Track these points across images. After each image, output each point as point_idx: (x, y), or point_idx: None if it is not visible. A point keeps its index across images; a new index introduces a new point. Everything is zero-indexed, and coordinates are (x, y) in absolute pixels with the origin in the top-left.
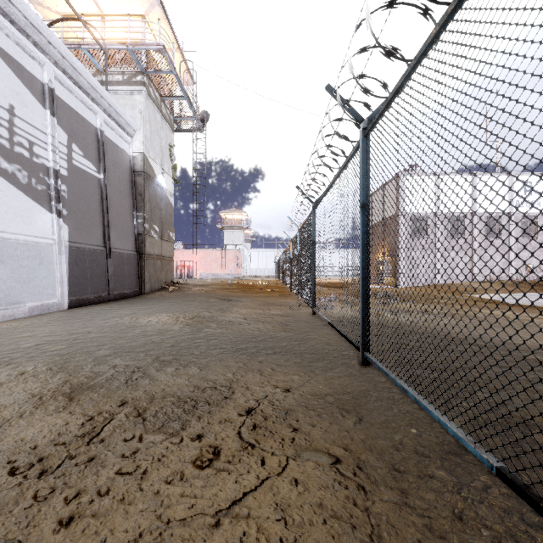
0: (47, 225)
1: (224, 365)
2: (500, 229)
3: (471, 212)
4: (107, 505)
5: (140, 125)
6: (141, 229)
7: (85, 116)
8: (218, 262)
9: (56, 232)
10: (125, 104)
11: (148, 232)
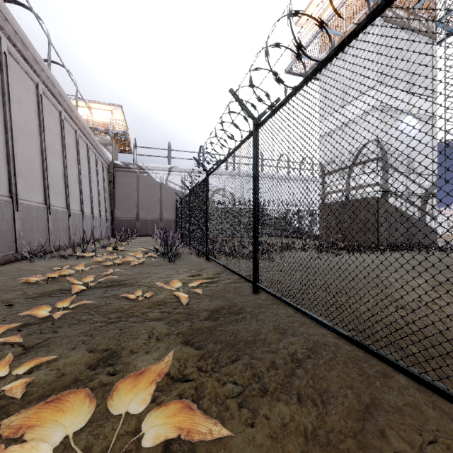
0: None
1: None
2: None
3: None
4: None
5: None
6: None
7: None
8: None
9: None
10: None
11: None
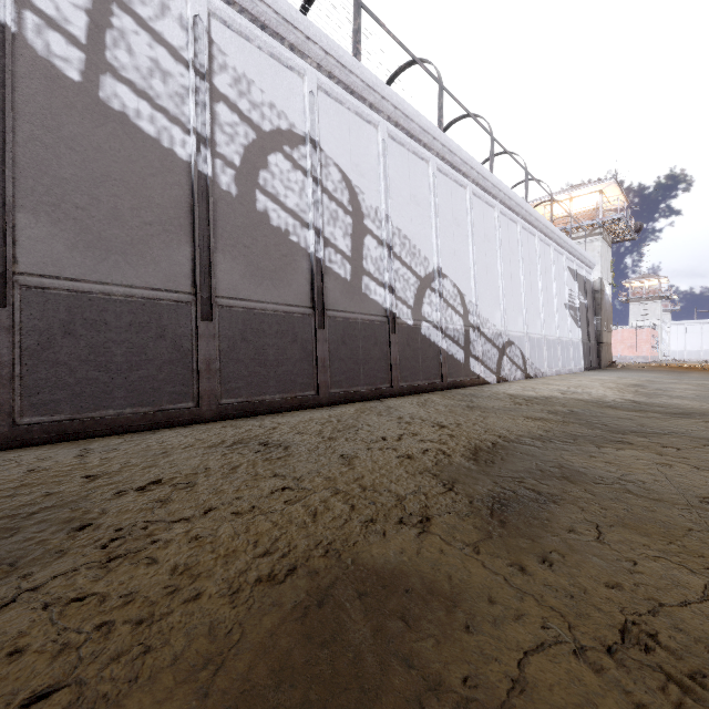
0: (577, 333)
1: (703, 379)
2: None
3: None
4: (695, 381)
5: (598, 261)
6: (599, 327)
7: (580, 273)
8: (625, 343)
9: (580, 336)
10: (586, 250)
11: (602, 328)
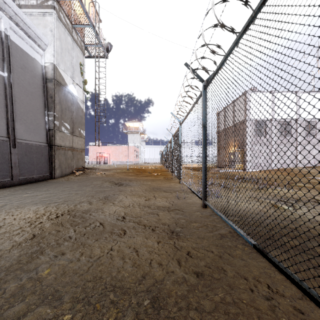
0: None
1: None
2: (315, 130)
3: (296, 118)
4: None
5: (51, 40)
6: (51, 125)
7: None
8: (123, 154)
9: None
10: (38, 24)
11: (59, 128)
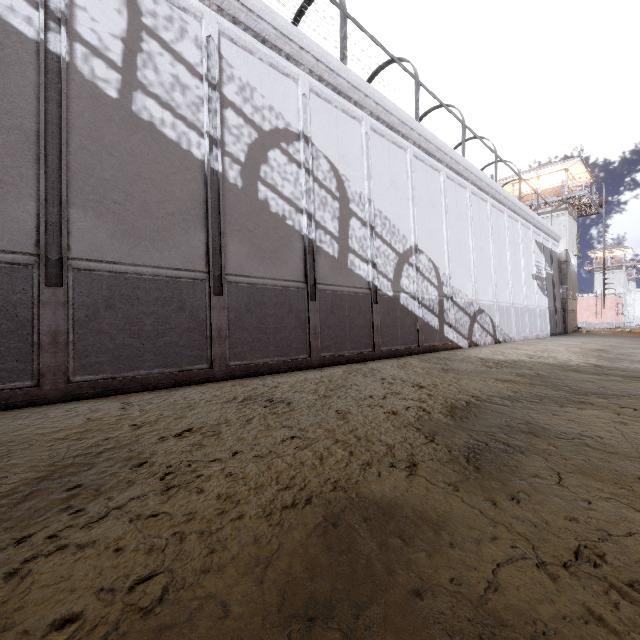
0: (544, 301)
1: None
2: None
3: None
4: None
5: (564, 234)
6: (564, 295)
7: (547, 246)
8: (590, 310)
9: (546, 304)
10: (553, 224)
11: (568, 297)
